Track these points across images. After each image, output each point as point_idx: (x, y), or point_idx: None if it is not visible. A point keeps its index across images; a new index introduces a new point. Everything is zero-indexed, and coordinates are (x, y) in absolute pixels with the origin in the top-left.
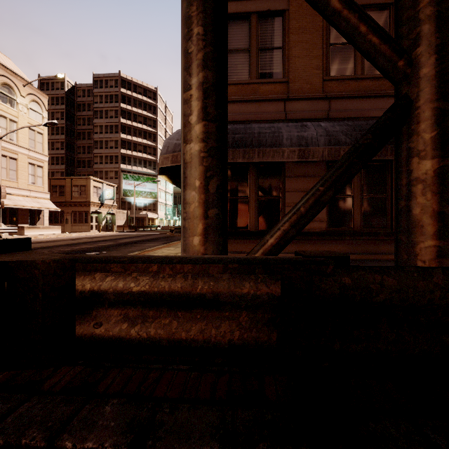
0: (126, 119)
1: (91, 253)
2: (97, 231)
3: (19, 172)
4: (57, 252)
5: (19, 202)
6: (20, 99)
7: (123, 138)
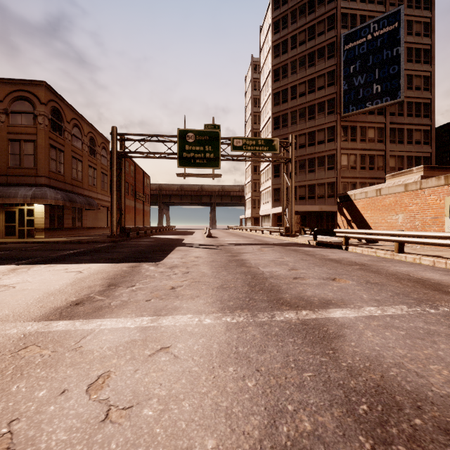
0: None
1: None
2: None
3: None
4: None
5: None
6: None
7: None
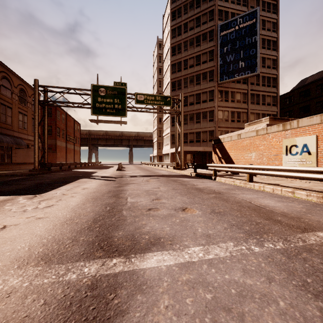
0: None
1: None
2: None
3: None
4: None
5: None
6: None
7: None
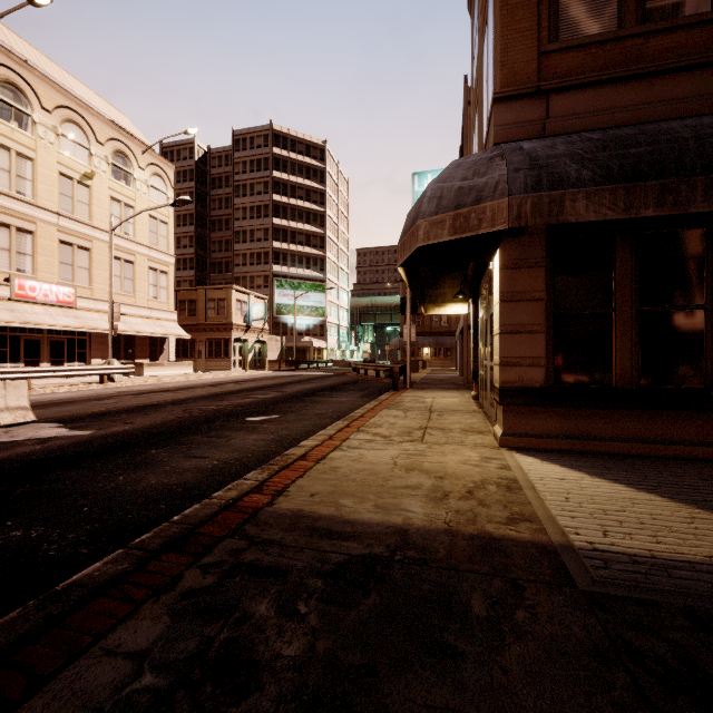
0: (280, 195)
1: (254, 419)
2: (242, 369)
3: (137, 281)
4: (198, 415)
5: (137, 326)
6: (138, 172)
7: (275, 224)
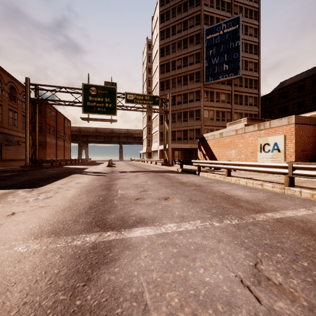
0: None
1: None
2: None
3: None
4: None
5: None
6: None
7: None
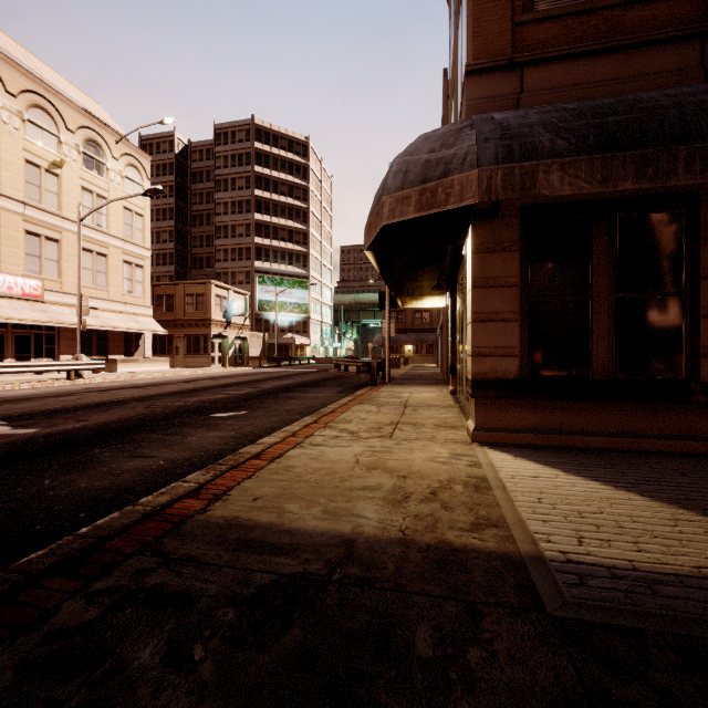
0: (262, 190)
1: (220, 415)
2: (221, 365)
3: (111, 275)
4: (161, 412)
5: (110, 321)
6: (112, 162)
7: (257, 220)
